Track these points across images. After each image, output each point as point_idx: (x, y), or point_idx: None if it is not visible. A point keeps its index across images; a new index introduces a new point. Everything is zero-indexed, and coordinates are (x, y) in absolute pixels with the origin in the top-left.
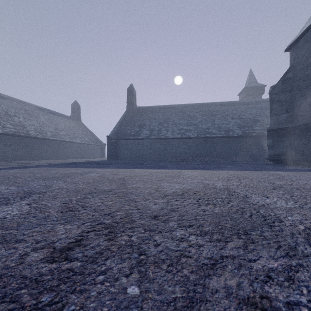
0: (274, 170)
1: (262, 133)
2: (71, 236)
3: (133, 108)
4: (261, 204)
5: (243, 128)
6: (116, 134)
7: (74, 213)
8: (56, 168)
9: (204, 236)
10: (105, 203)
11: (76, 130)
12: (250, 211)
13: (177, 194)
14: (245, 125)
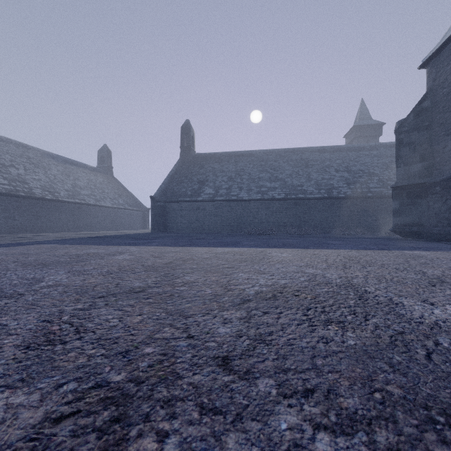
0: (409, 248)
1: (382, 192)
2: (8, 438)
3: (190, 155)
4: (430, 321)
5: (353, 185)
6: (164, 194)
7: (53, 349)
8: (66, 246)
9: (353, 435)
10: (126, 320)
11: (105, 189)
12: (421, 341)
13: (264, 298)
14: (356, 180)
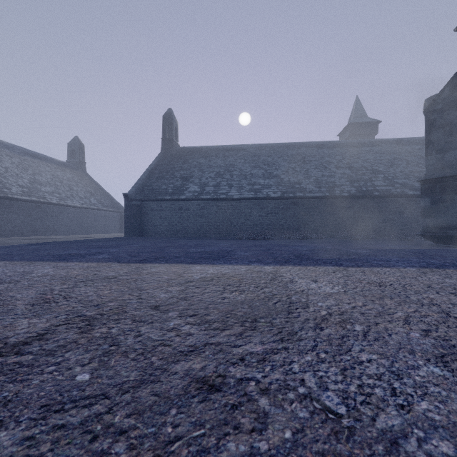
0: None
1: (389, 191)
2: None
3: (172, 148)
4: None
5: (356, 183)
6: (141, 191)
7: None
8: None
9: None
10: None
11: (74, 186)
12: None
13: None
14: (360, 178)
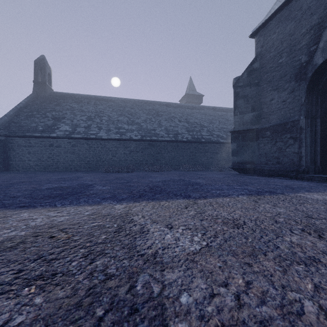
0: (287, 188)
1: (210, 139)
2: None
3: (45, 91)
4: None
5: (191, 132)
6: (6, 127)
7: None
8: None
9: None
10: None
11: None
12: None
13: None
14: (193, 129)
